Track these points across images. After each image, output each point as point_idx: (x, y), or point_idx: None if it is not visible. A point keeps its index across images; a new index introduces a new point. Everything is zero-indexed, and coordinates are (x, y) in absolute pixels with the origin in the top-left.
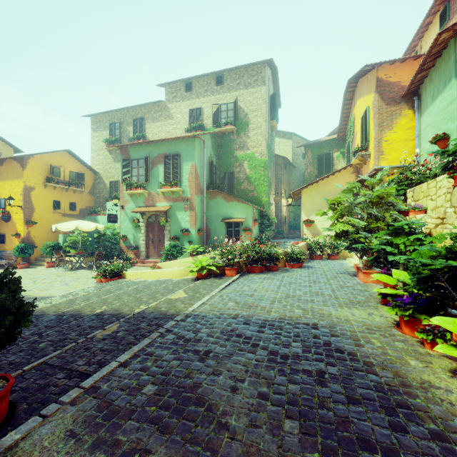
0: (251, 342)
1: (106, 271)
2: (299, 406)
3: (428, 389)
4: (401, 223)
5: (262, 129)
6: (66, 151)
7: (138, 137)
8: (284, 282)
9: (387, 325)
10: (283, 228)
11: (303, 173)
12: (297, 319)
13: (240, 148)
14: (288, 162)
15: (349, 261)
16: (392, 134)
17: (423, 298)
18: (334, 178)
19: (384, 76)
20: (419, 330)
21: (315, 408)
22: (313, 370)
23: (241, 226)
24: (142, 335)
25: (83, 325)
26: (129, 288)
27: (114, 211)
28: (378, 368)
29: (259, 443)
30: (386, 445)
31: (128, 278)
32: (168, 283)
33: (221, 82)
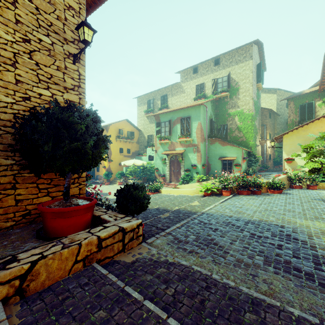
0: (240, 228)
1: (151, 188)
2: (264, 253)
3: None
4: None
5: (249, 92)
6: (125, 120)
7: (164, 107)
8: (265, 202)
9: None
10: (268, 164)
11: (287, 119)
12: (270, 222)
13: (232, 107)
14: (273, 112)
15: None
16: None
17: None
18: (313, 124)
19: None
20: None
21: (273, 255)
22: (275, 244)
23: (233, 162)
24: (182, 219)
25: (152, 212)
26: (166, 198)
27: (151, 153)
28: (318, 249)
29: (243, 259)
30: (308, 272)
31: (162, 193)
32: (187, 197)
33: (218, 63)
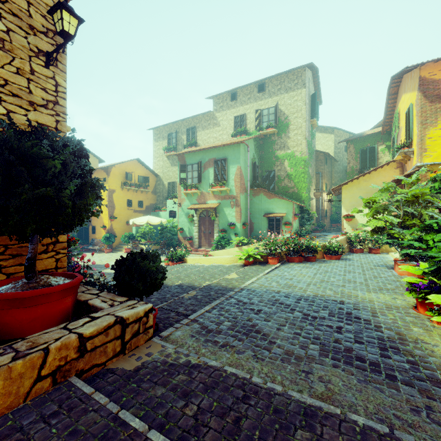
0: (290, 307)
1: (172, 257)
2: (320, 340)
3: (419, 343)
4: (431, 221)
5: (302, 129)
6: (136, 160)
7: (191, 144)
8: (320, 271)
9: (406, 307)
10: (324, 222)
11: (346, 166)
12: (327, 297)
13: (281, 148)
14: (330, 157)
15: (391, 255)
16: (436, 131)
17: (438, 286)
18: (376, 173)
19: (427, 75)
20: (428, 308)
21: (331, 342)
22: (334, 326)
23: (282, 220)
24: (213, 298)
25: (172, 291)
26: (193, 270)
27: (173, 208)
28: (384, 329)
29: (294, 351)
30: (373, 361)
31: (188, 263)
32: (222, 268)
33: (263, 89)
